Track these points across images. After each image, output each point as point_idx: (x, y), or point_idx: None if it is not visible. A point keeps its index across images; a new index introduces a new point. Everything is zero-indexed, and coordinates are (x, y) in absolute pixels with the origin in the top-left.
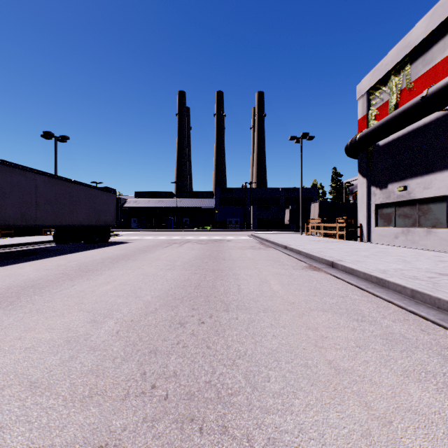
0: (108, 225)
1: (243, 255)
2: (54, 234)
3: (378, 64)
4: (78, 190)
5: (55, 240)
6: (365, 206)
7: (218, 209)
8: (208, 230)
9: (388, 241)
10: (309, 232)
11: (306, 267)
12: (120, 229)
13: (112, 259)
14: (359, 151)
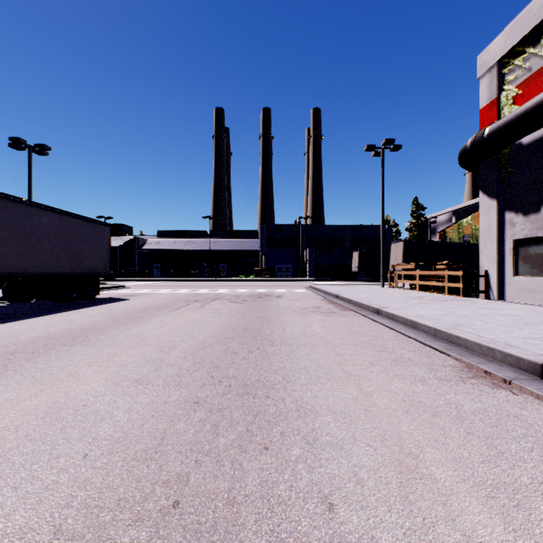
0: (95, 272)
1: (308, 328)
2: (5, 287)
3: (522, 12)
4: (34, 216)
5: (6, 297)
6: (494, 243)
7: (263, 252)
8: (251, 280)
9: (541, 299)
10: (393, 282)
11: (466, 373)
12: (135, 279)
13: (49, 341)
14: (487, 155)
